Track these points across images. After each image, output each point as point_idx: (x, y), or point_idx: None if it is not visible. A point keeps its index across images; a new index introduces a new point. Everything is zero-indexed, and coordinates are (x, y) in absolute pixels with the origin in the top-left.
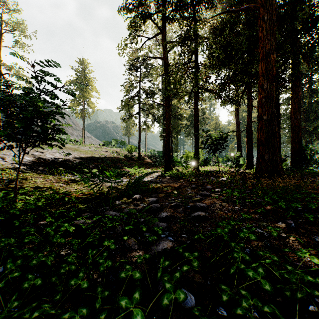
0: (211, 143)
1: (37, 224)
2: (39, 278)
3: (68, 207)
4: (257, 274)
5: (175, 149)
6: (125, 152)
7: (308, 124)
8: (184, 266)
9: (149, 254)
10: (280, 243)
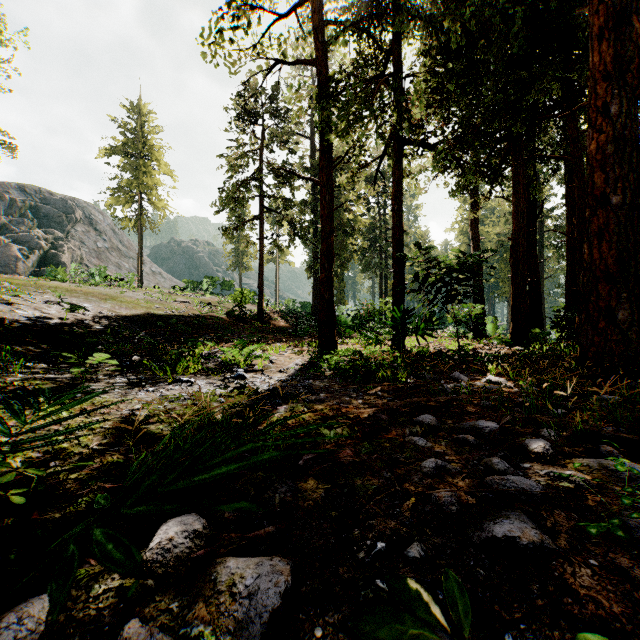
0: (437, 279)
1: None
2: None
3: None
4: None
5: (338, 298)
6: (231, 304)
7: None
8: None
9: None
10: None
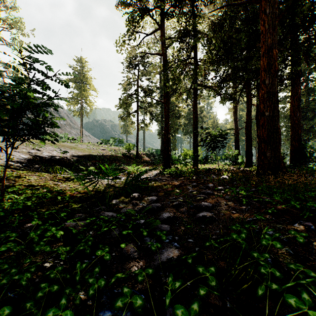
0: (210, 140)
1: (23, 227)
2: (7, 306)
3: (61, 207)
4: (302, 302)
5: (173, 147)
6: (123, 150)
7: (305, 123)
8: (200, 289)
9: (152, 269)
10: (303, 249)
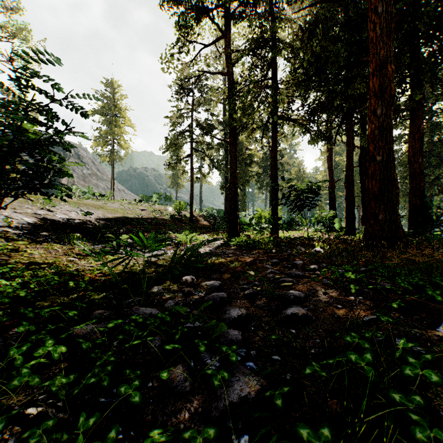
0: (296, 197)
1: (9, 333)
2: None
3: (73, 298)
4: None
5: (241, 206)
6: (172, 211)
7: (428, 172)
8: None
9: (215, 427)
10: None
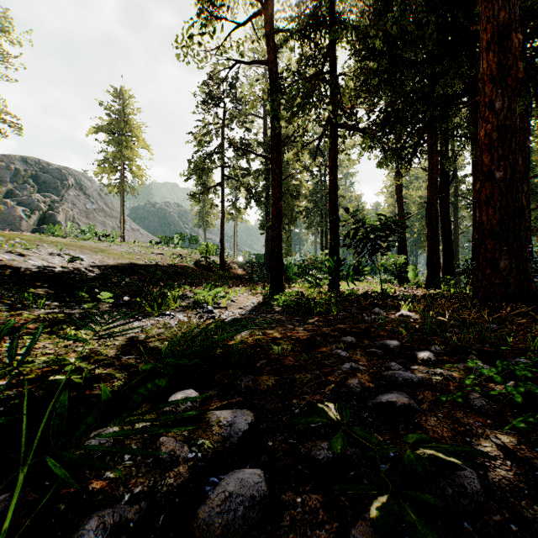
0: (365, 235)
1: None
2: None
3: None
4: None
5: (286, 251)
6: (198, 255)
7: None
8: None
9: None
10: None
